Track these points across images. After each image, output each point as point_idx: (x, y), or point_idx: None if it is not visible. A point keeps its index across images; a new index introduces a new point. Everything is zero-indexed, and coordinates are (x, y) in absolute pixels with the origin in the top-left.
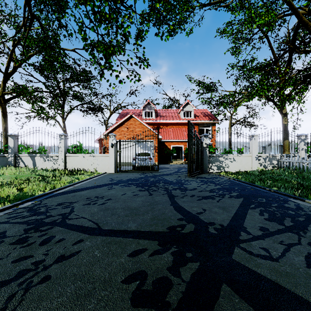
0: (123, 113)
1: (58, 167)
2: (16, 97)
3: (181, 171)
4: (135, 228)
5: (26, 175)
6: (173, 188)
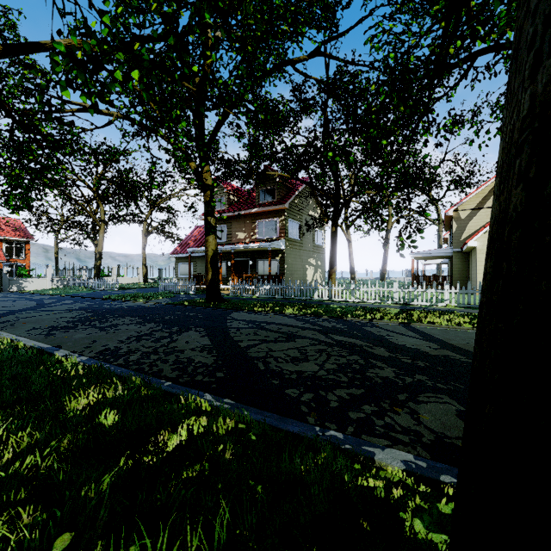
0: None
1: None
2: None
3: None
4: None
5: None
6: None
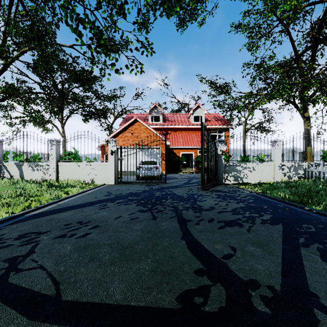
0: (127, 117)
1: (49, 178)
2: (5, 98)
3: (192, 182)
4: (121, 296)
5: (3, 189)
6: (184, 207)
